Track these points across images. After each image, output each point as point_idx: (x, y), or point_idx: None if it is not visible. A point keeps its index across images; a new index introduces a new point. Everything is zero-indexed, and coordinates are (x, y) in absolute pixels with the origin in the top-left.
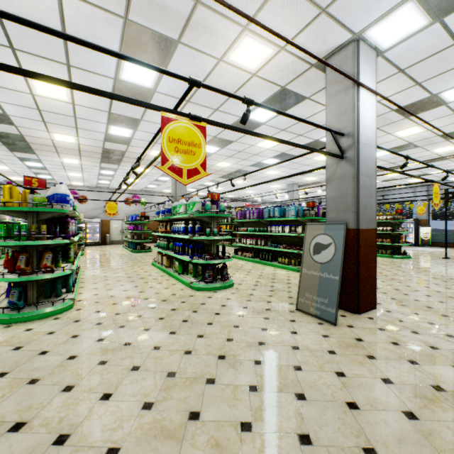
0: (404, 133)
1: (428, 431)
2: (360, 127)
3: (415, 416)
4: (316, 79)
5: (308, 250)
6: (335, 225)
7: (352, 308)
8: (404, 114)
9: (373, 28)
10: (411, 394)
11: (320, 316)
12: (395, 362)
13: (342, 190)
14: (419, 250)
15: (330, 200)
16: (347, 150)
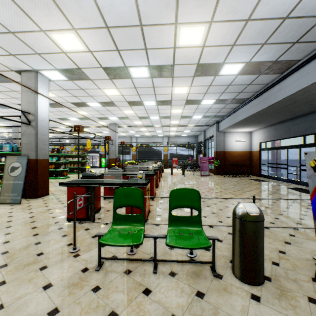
0: (81, 113)
1: (35, 218)
2: (38, 112)
3: (34, 216)
4: (18, 76)
5: (8, 171)
6: (23, 157)
7: (35, 196)
8: (76, 105)
9: (44, 71)
10: (38, 213)
11: (13, 202)
12: (40, 208)
13: (30, 140)
14: (99, 169)
15: (24, 144)
16: (32, 121)
